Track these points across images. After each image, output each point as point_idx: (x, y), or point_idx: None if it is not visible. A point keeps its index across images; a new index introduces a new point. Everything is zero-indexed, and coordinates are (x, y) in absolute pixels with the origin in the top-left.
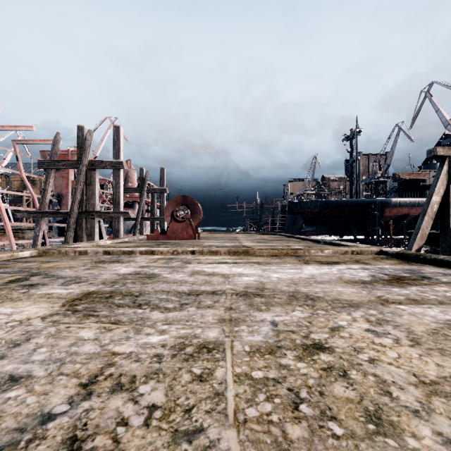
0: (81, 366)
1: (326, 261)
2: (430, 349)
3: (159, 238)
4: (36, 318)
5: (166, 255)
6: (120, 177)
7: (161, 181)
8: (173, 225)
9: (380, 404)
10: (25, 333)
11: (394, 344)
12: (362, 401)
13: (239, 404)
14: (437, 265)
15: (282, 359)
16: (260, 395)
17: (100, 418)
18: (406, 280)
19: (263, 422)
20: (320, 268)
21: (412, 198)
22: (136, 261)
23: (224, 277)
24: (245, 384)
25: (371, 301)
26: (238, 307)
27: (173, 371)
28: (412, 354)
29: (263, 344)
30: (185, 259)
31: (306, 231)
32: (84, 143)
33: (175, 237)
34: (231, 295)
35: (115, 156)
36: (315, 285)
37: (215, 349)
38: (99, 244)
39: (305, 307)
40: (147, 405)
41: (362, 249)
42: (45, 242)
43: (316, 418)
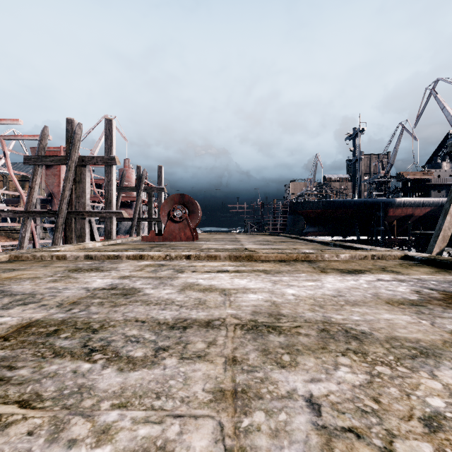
0: None
1: (346, 268)
2: None
3: (155, 240)
4: None
5: (157, 260)
6: (113, 174)
7: (159, 180)
8: (169, 225)
9: None
10: None
11: None
12: None
13: None
14: None
15: None
16: None
17: None
18: None
19: None
20: (343, 279)
21: (417, 198)
22: (118, 269)
23: (224, 295)
24: None
25: (448, 343)
26: (246, 357)
27: None
28: None
29: None
30: (178, 266)
31: (308, 232)
32: (73, 137)
33: (172, 238)
34: (234, 329)
35: (107, 152)
36: (348, 308)
37: None
38: (87, 247)
39: (353, 357)
40: None
41: (384, 253)
42: (34, 244)
43: None
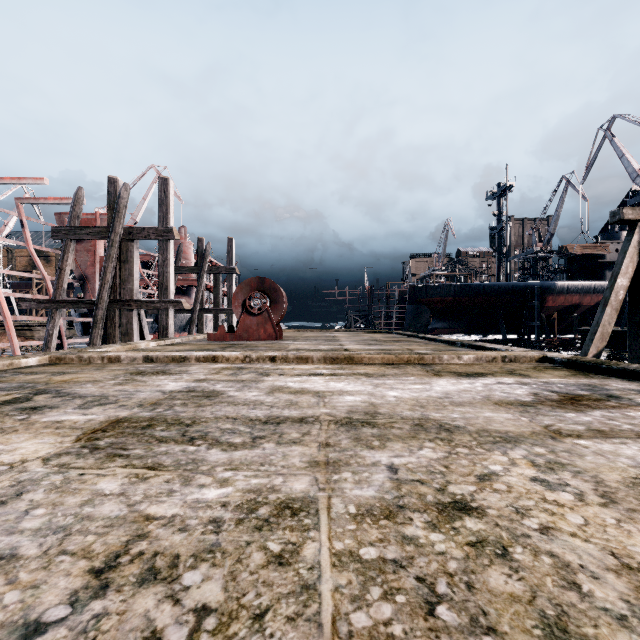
0: (95, 539)
1: (466, 371)
2: (632, 510)
3: (225, 338)
4: (36, 459)
5: (234, 363)
6: (170, 252)
7: (228, 257)
8: (244, 319)
9: (563, 606)
10: (16, 484)
11: (576, 503)
12: (535, 599)
13: (341, 606)
14: (628, 378)
15: (407, 527)
16: (373, 589)
17: (118, 630)
18: (585, 400)
19: (378, 637)
20: (457, 382)
21: (586, 281)
22: (190, 372)
23: (318, 397)
24: (350, 570)
25: (535, 434)
26: (338, 443)
27: (238, 547)
28: (606, 518)
29: (376, 502)
30: (262, 369)
31: (435, 328)
32: (117, 202)
33: (248, 336)
34: (328, 424)
35: (161, 221)
36: (451, 408)
37: (304, 510)
38: (139, 347)
39: (438, 443)
40: (194, 607)
41: (517, 354)
42: (62, 344)
43: (464, 630)
